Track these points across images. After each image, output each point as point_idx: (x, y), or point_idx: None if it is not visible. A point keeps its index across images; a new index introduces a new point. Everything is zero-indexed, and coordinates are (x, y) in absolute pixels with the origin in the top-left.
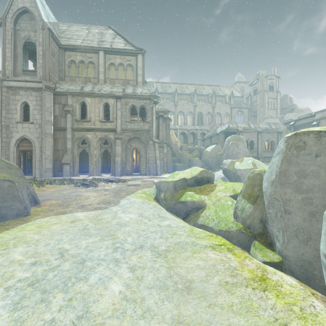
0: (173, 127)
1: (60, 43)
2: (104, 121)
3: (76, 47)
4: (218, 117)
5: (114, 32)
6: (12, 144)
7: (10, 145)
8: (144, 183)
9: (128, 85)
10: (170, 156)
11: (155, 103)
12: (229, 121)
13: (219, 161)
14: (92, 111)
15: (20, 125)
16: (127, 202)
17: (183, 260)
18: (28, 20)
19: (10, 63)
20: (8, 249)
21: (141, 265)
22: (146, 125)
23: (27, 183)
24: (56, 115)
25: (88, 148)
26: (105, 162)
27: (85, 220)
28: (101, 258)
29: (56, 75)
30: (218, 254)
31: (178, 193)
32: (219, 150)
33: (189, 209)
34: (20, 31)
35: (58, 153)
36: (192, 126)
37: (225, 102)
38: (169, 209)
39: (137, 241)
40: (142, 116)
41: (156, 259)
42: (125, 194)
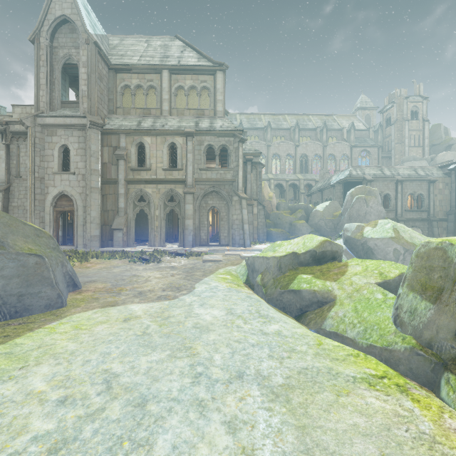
0: (265, 177)
1: (110, 62)
2: (170, 169)
3: (131, 67)
4: (331, 161)
5: (183, 43)
6: (48, 203)
7: (45, 204)
8: (227, 257)
9: (202, 116)
10: (263, 218)
11: (242, 141)
12: (350, 166)
13: (337, 226)
14: (153, 156)
15: (57, 176)
16: (206, 289)
17: (323, 410)
18: (69, 33)
19: (46, 93)
20: (27, 368)
21: (246, 417)
22: (228, 173)
23: (63, 258)
24: (105, 162)
25: (148, 207)
26: (170, 227)
27: (144, 317)
28: (174, 396)
29: (104, 107)
30: (384, 399)
31: (285, 277)
32: (336, 208)
33: (305, 303)
34: (58, 49)
35: (108, 215)
36: (293, 174)
37: (341, 139)
38: (272, 301)
39: (231, 363)
40: (221, 161)
41: (272, 405)
42: (200, 275)
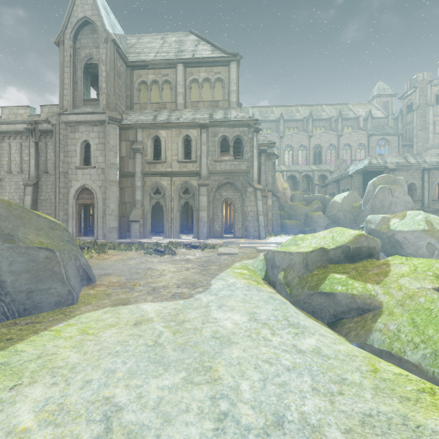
0: (278, 168)
1: (127, 60)
2: (184, 161)
3: (148, 63)
4: (346, 151)
5: (197, 37)
6: (71, 196)
7: (69, 197)
8: (242, 250)
9: (216, 108)
10: (277, 209)
11: (257, 131)
12: (370, 155)
13: (357, 217)
14: (168, 148)
15: (80, 170)
16: (223, 286)
17: None
18: (90, 34)
19: (69, 92)
20: (19, 388)
21: None
22: (243, 164)
23: (77, 251)
24: (123, 156)
25: (163, 199)
26: (184, 219)
27: (157, 321)
28: None
29: (122, 103)
30: None
31: (314, 276)
32: (356, 199)
33: (341, 309)
34: (80, 50)
35: (125, 207)
36: (306, 165)
37: (358, 128)
38: (299, 303)
39: (264, 398)
40: (234, 153)
41: None
42: (216, 270)
